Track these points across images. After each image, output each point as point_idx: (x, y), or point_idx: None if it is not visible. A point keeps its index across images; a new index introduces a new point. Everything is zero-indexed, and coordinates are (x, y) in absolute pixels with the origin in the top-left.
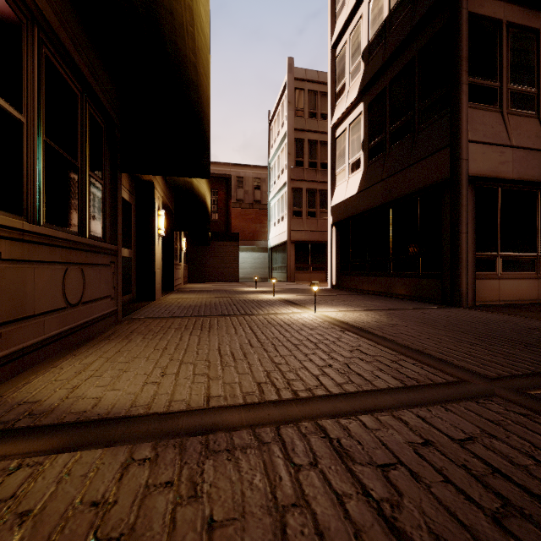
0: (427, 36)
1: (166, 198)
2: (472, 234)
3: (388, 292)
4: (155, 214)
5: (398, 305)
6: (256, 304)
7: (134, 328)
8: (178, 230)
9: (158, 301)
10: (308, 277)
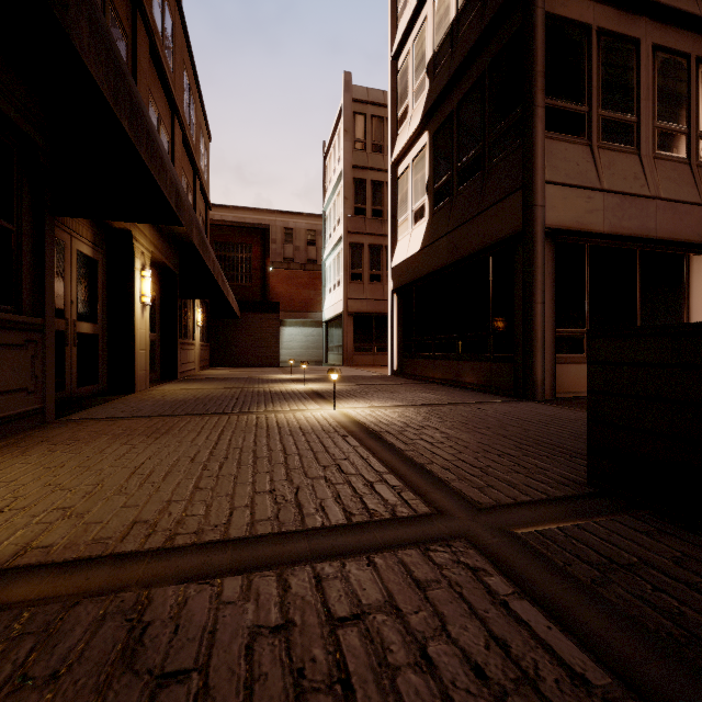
0: (498, 44)
1: (160, 253)
2: (550, 304)
3: (456, 380)
4: (136, 275)
5: (456, 398)
6: (267, 398)
7: (55, 434)
8: (185, 297)
9: (138, 394)
10: (371, 360)
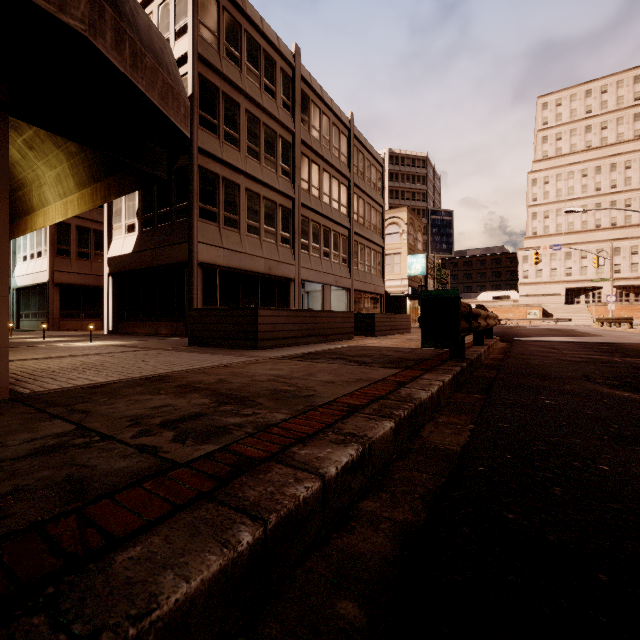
0: (179, 164)
1: None
2: (201, 295)
3: (157, 333)
4: None
5: (156, 338)
6: (32, 343)
7: None
8: None
9: None
10: (79, 325)
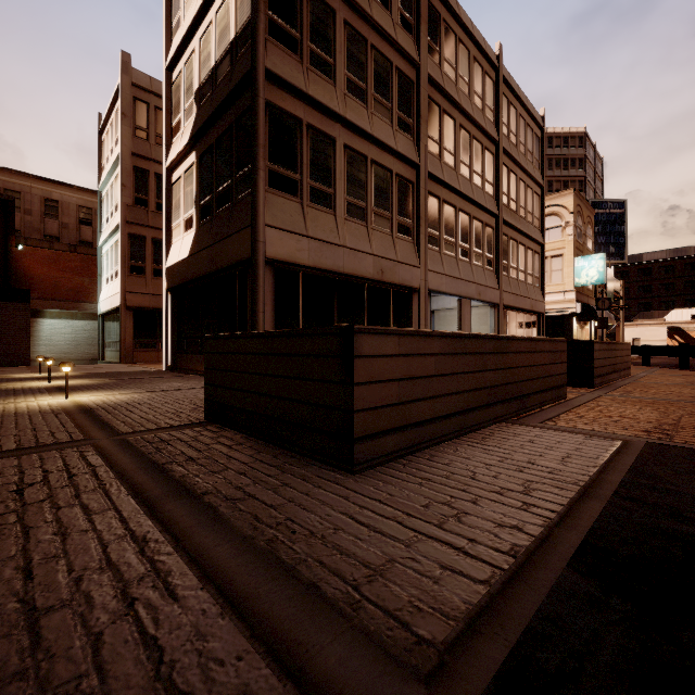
0: (241, 108)
1: None
2: (271, 313)
3: None
4: None
5: (198, 385)
6: None
7: None
8: None
9: None
10: (155, 357)
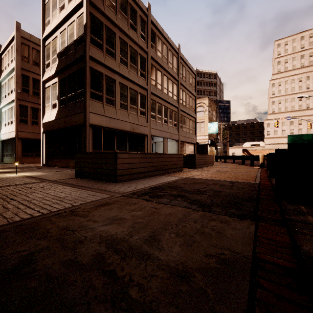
0: (79, 67)
1: None
2: (91, 144)
3: (67, 165)
4: None
5: (63, 170)
6: None
7: None
8: None
9: None
10: (32, 160)
